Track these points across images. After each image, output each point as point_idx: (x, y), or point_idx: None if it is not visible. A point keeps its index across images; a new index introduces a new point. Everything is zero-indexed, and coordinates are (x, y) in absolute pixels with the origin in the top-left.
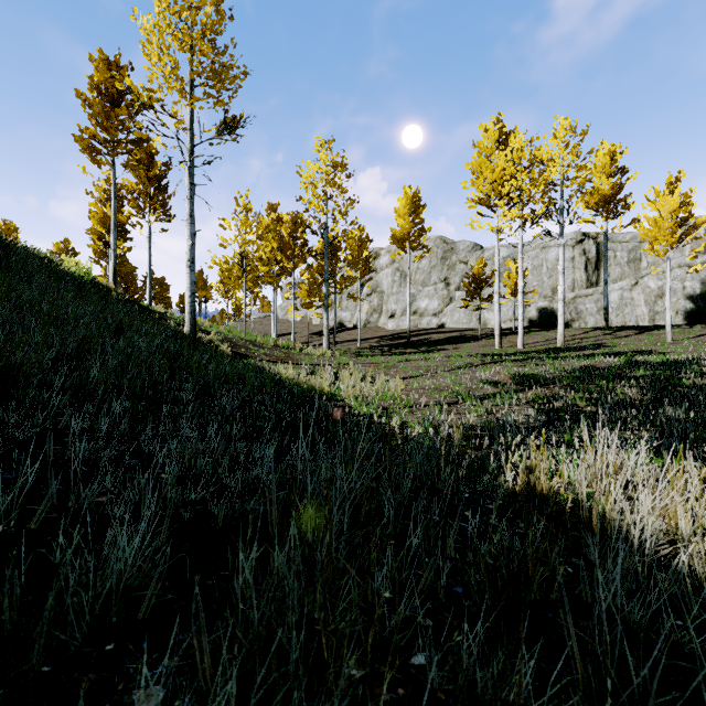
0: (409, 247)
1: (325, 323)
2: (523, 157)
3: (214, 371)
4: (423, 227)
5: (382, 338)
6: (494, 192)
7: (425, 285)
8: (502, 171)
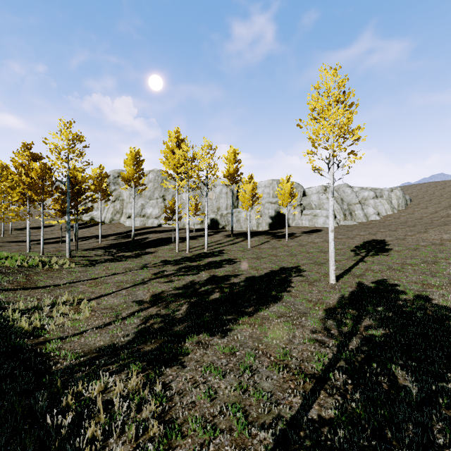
0: (134, 184)
1: (67, 240)
2: (187, 156)
3: None
4: (143, 172)
5: (119, 235)
6: (175, 170)
7: (151, 198)
8: (178, 160)
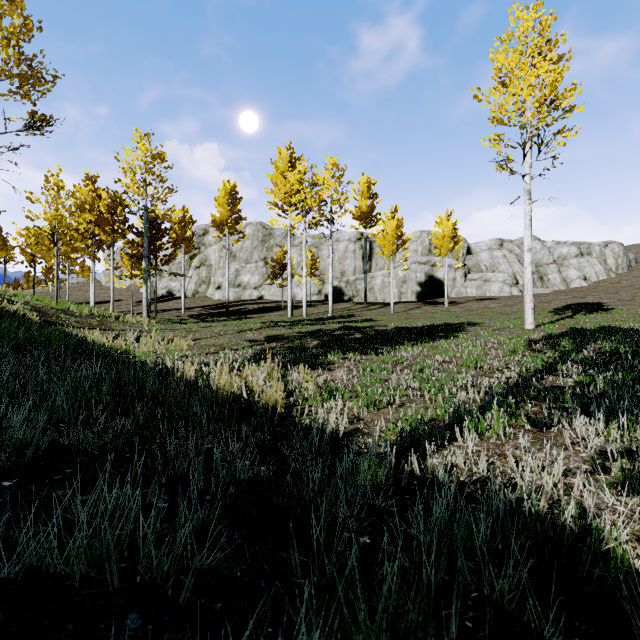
0: (228, 232)
1: (145, 294)
2: (304, 179)
3: (23, 335)
4: (240, 216)
5: (207, 307)
6: (287, 200)
7: (248, 262)
8: (292, 186)
